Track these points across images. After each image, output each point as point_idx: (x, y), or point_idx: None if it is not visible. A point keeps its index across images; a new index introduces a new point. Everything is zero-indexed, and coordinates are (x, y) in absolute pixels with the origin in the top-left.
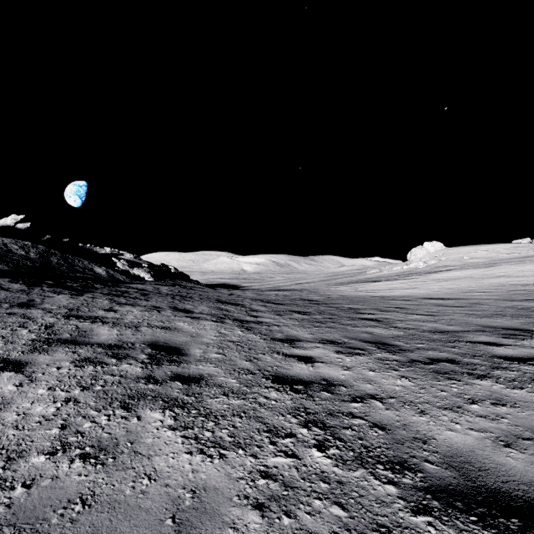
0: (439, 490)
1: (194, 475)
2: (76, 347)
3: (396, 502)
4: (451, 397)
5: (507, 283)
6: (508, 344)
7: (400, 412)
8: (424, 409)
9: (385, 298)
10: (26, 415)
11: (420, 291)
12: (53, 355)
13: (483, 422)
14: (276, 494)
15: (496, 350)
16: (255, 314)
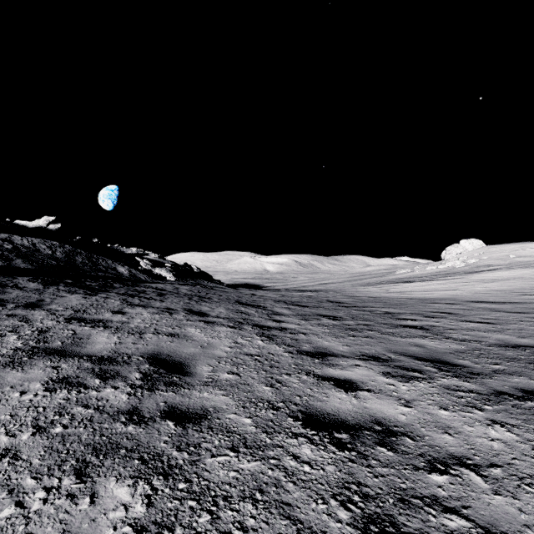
0: None
1: None
2: (60, 360)
3: None
4: None
5: None
6: None
7: (521, 502)
8: None
9: (425, 300)
10: None
11: (463, 293)
12: (27, 372)
13: None
14: None
15: None
16: (278, 319)
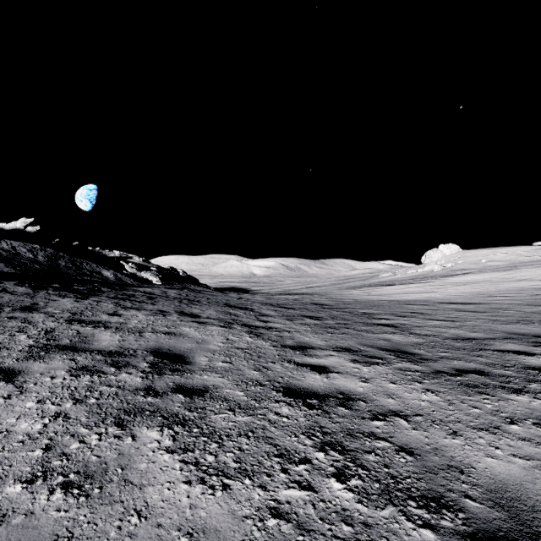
0: (487, 537)
1: (192, 511)
2: (74, 354)
3: None
4: (486, 415)
5: (530, 287)
6: (540, 353)
7: (428, 433)
8: (456, 429)
9: (401, 302)
10: (9, 432)
11: (436, 295)
12: (49, 363)
13: (527, 447)
14: (289, 540)
15: (529, 360)
16: (265, 319)
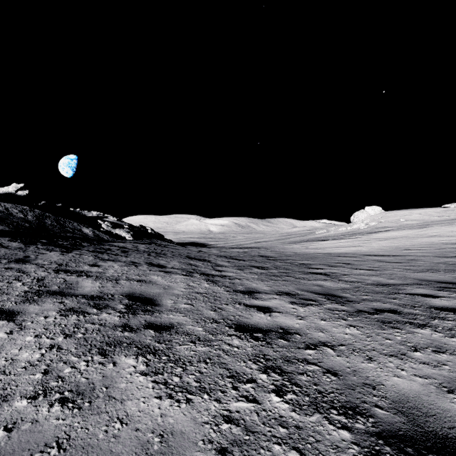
0: (390, 435)
1: (163, 419)
2: (62, 298)
3: (351, 448)
4: (396, 345)
5: (439, 242)
6: (443, 296)
7: (350, 359)
8: (371, 356)
9: (333, 255)
10: (13, 360)
11: (362, 249)
12: (42, 305)
13: (426, 369)
14: (238, 439)
15: (433, 302)
16: (220, 269)
